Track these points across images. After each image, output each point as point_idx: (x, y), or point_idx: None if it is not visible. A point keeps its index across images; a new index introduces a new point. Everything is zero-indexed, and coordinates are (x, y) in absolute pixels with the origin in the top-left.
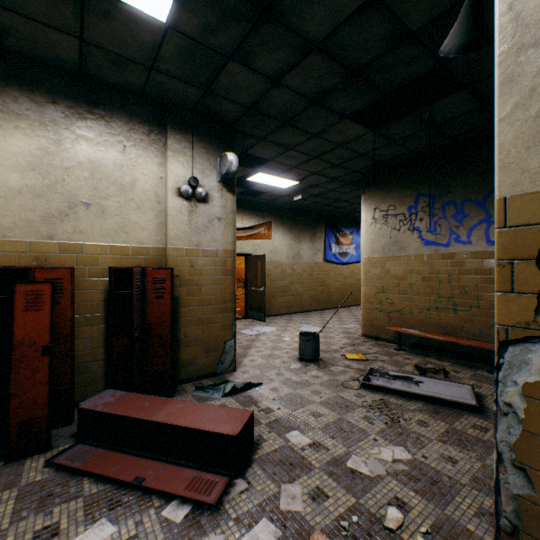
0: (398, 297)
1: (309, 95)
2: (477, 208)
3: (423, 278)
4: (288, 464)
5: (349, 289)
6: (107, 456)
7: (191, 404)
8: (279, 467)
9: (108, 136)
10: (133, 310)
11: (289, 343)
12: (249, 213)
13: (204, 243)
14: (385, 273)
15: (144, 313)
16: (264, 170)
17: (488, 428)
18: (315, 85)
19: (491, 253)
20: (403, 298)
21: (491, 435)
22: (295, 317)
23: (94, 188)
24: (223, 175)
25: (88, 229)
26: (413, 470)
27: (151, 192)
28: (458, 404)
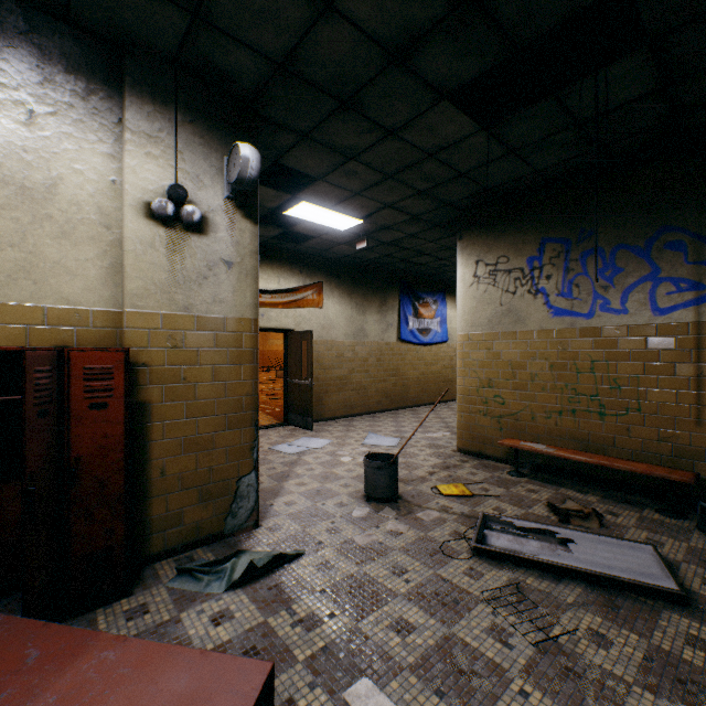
0: (513, 394)
1: (386, 42)
2: (638, 259)
3: (551, 365)
4: None
5: (432, 380)
6: None
7: (136, 649)
8: None
9: None
10: (25, 439)
11: (350, 468)
12: (289, 268)
13: (199, 305)
14: (492, 358)
15: (64, 439)
16: (310, 198)
17: None
18: (399, 17)
19: (659, 327)
20: (521, 395)
21: None
22: (358, 422)
23: None
24: (233, 187)
25: None
26: None
27: (91, 207)
28: (647, 589)
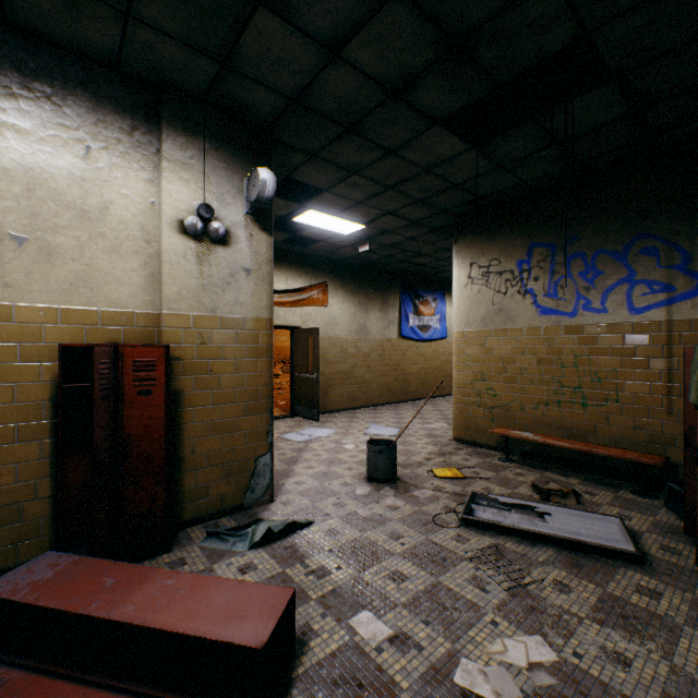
0: (504, 386)
1: (384, 81)
2: (616, 263)
3: (538, 360)
4: (354, 685)
5: (432, 375)
6: (26, 687)
7: (188, 579)
8: (340, 692)
9: (58, 129)
10: (94, 417)
11: (353, 454)
12: (296, 269)
13: (223, 307)
14: (485, 354)
15: (118, 419)
16: (317, 207)
17: (661, 591)
18: (395, 63)
19: (635, 325)
20: (511, 388)
21: (668, 605)
22: (361, 414)
23: (33, 213)
24: (252, 204)
25: (20, 281)
26: (565, 685)
27: (135, 225)
28: (608, 551)
